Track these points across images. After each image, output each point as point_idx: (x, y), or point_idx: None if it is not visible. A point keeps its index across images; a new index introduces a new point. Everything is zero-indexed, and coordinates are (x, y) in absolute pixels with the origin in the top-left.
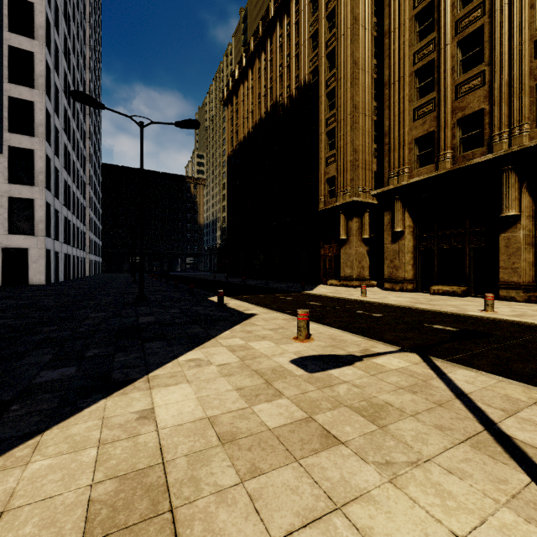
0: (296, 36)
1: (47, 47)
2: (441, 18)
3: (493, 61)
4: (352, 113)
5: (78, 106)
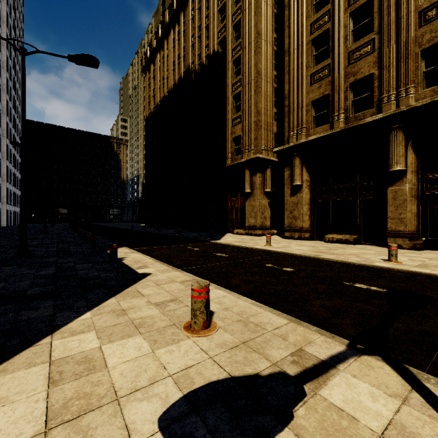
0: (206, 9)
1: None
2: None
3: (382, 30)
4: (256, 78)
5: None
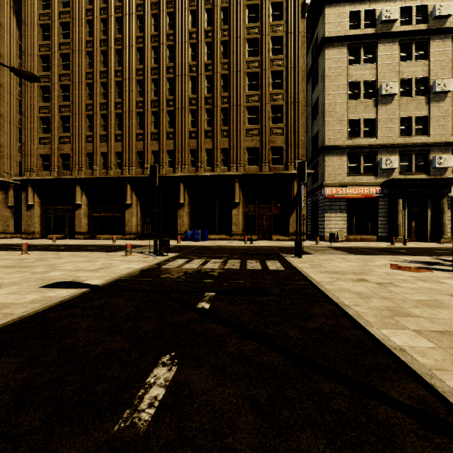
0: None
1: None
2: (53, 99)
3: (73, 135)
4: None
5: None
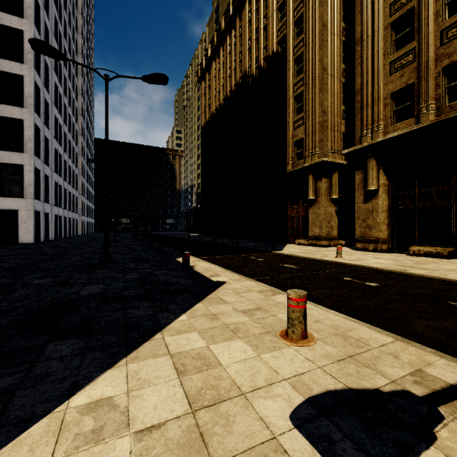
0: (264, 9)
1: (37, 27)
2: None
3: None
4: (321, 75)
5: (70, 85)
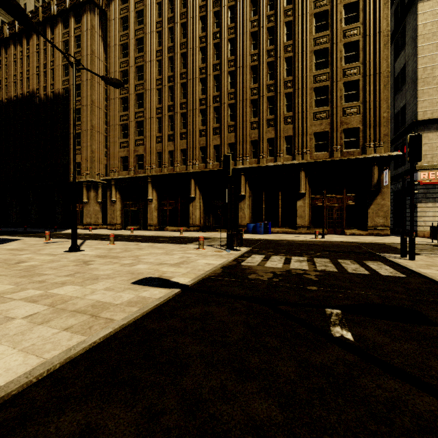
0: (52, 55)
1: None
2: (130, 108)
3: (146, 137)
4: (91, 130)
5: None
